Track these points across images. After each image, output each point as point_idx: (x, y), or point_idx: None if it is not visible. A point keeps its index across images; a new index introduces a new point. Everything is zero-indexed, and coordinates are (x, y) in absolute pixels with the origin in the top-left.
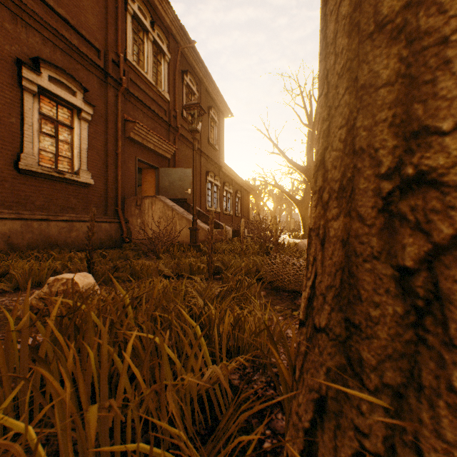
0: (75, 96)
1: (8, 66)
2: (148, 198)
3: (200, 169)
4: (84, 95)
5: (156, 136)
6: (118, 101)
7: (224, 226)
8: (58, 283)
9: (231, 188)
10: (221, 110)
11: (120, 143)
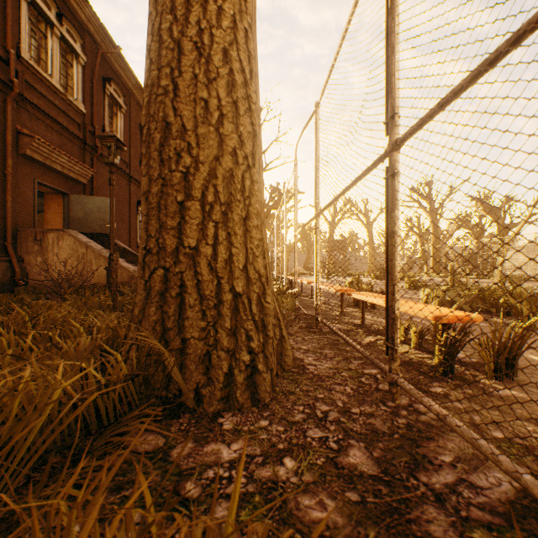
0: None
1: None
2: (52, 231)
3: (129, 198)
4: None
5: (66, 156)
6: (8, 108)
7: None
8: None
9: None
10: None
11: (10, 161)
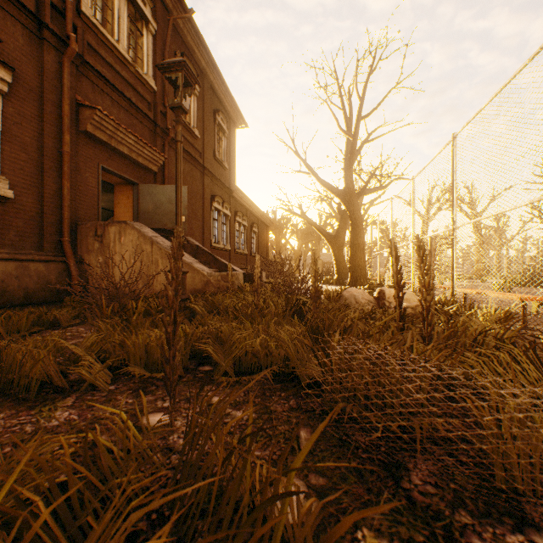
0: None
1: None
2: (114, 224)
3: (202, 192)
4: None
5: (132, 136)
6: (64, 70)
7: (230, 267)
8: None
9: (246, 220)
10: (231, 117)
11: (67, 137)
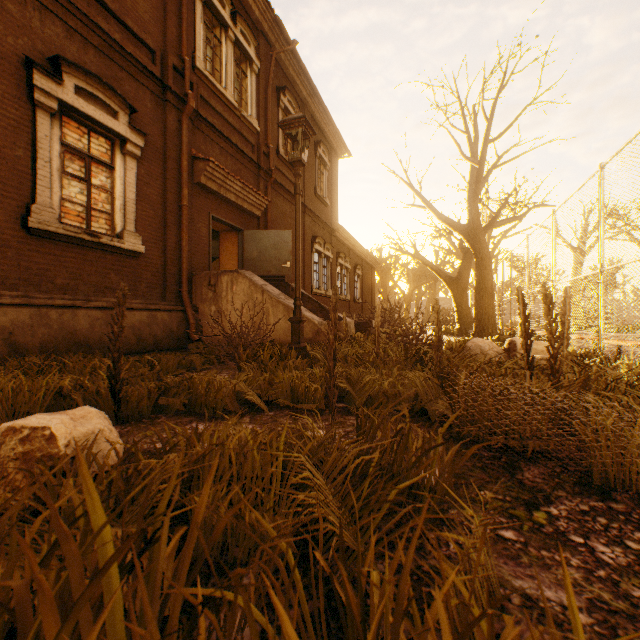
0: (116, 119)
1: (12, 68)
2: (226, 273)
3: (303, 233)
4: (131, 118)
5: (239, 182)
6: (183, 128)
7: (344, 315)
8: (12, 439)
9: (348, 262)
10: (333, 147)
11: (185, 191)
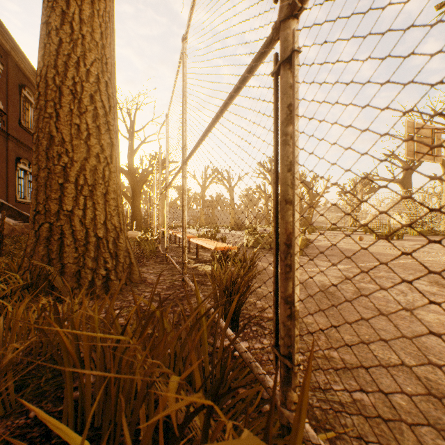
0: None
1: None
2: None
3: (7, 154)
4: None
5: None
6: None
7: None
8: None
9: None
10: None
11: None
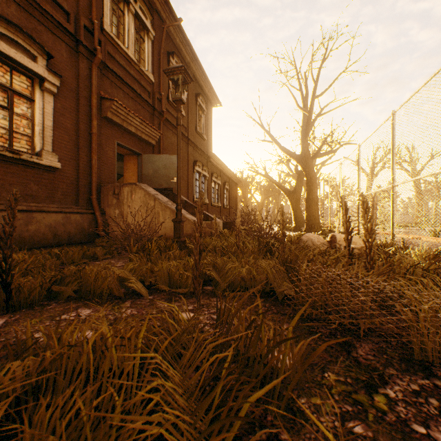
0: (35, 62)
1: None
2: (127, 185)
3: (187, 158)
4: (49, 63)
5: (138, 118)
6: (93, 74)
7: (214, 217)
8: None
9: (219, 180)
10: (209, 98)
11: (94, 122)
